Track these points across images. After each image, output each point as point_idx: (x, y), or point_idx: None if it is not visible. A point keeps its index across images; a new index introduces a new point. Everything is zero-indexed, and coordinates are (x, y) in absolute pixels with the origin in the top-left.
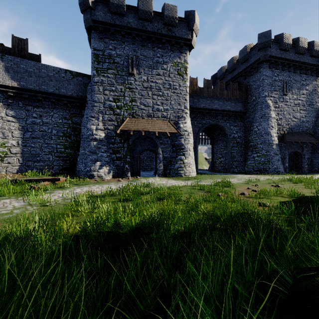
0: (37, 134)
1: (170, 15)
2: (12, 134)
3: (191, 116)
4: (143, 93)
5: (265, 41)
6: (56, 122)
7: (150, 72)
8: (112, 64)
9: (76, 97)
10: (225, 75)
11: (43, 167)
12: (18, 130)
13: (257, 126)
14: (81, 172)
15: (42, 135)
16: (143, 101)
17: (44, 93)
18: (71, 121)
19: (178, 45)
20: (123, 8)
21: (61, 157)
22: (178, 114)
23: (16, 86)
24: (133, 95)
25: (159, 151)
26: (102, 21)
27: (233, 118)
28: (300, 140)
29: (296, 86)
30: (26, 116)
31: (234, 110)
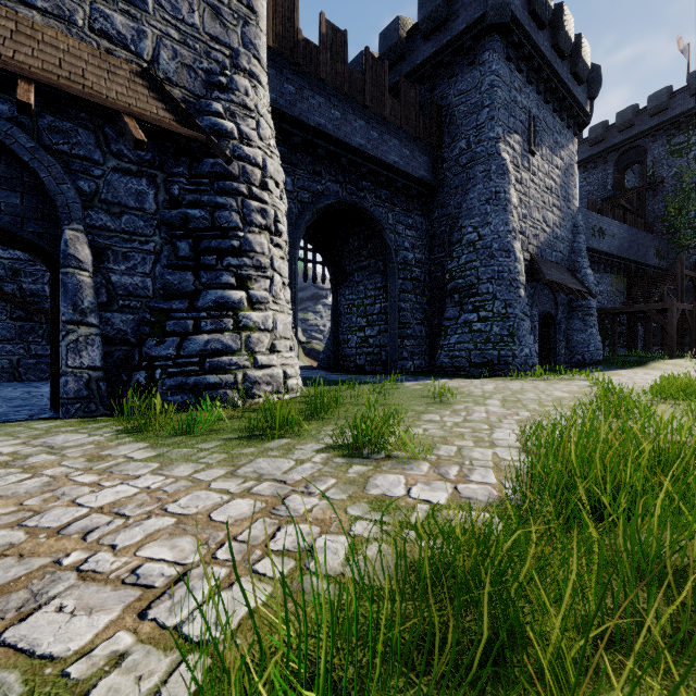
0: None
1: None
2: None
3: None
4: None
5: None
6: None
7: None
8: None
9: None
10: None
11: None
12: None
13: (476, 227)
14: None
15: None
16: None
17: None
18: None
19: None
20: None
21: None
22: (211, 66)
23: None
24: None
25: (72, 246)
26: None
27: (404, 201)
28: (562, 281)
29: (548, 142)
30: None
31: (410, 173)
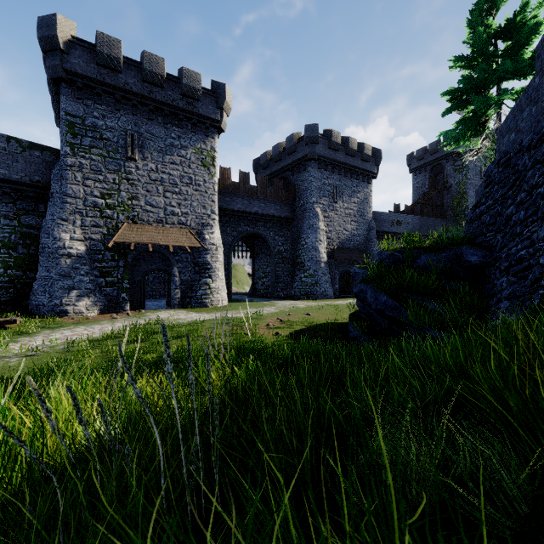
0: None
1: (191, 85)
2: None
3: (222, 221)
4: (150, 188)
5: (312, 135)
6: None
7: (161, 158)
8: (99, 140)
9: (29, 184)
10: (270, 163)
11: None
12: None
13: (305, 239)
14: (44, 307)
15: None
16: (150, 200)
17: None
18: (17, 223)
19: (202, 124)
20: (118, 62)
21: None
22: (203, 221)
23: None
24: (134, 190)
25: (175, 273)
26: (82, 74)
27: (278, 226)
28: (350, 257)
29: (347, 193)
30: None
31: (279, 216)
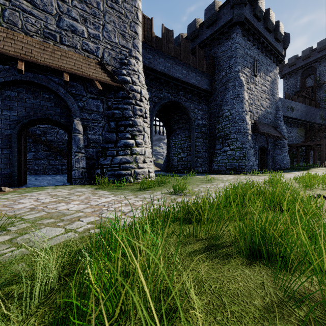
0: None
1: None
2: None
3: None
4: None
5: None
6: None
7: None
8: None
9: None
10: None
11: None
12: None
13: (229, 109)
14: None
15: None
16: None
17: None
18: None
19: None
20: None
21: None
22: (121, 56)
23: None
24: None
25: (77, 126)
26: None
27: (198, 99)
28: (269, 132)
29: (263, 70)
30: None
31: (200, 87)
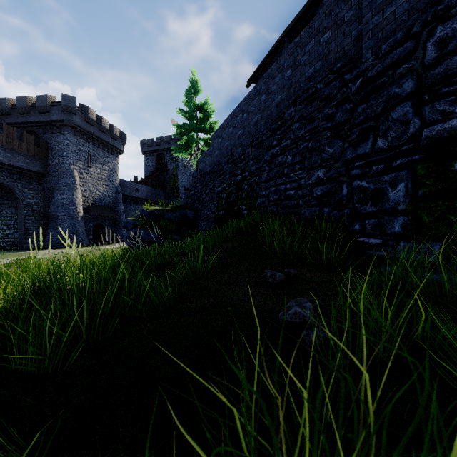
0: None
1: None
2: None
3: None
4: None
5: (70, 106)
6: None
7: None
8: None
9: None
10: (12, 112)
11: None
12: None
13: (61, 194)
14: None
15: None
16: None
17: None
18: None
19: None
20: None
21: None
22: None
23: None
24: None
25: None
26: None
27: (28, 179)
28: (103, 213)
29: (100, 161)
30: None
31: (30, 169)
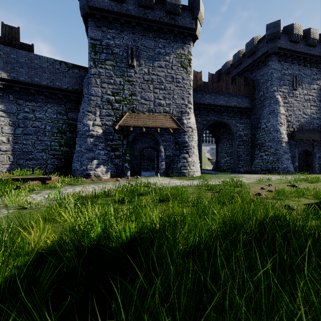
0: (29, 130)
1: (173, 2)
2: (1, 130)
3: (195, 113)
4: (143, 86)
5: (274, 31)
6: (50, 117)
7: (151, 63)
8: (111, 54)
9: (72, 91)
10: (230, 70)
11: (35, 166)
12: (8, 125)
13: (265, 123)
14: (77, 171)
15: (34, 131)
16: (143, 95)
17: (36, 86)
18: (66, 117)
19: (181, 35)
20: None
21: (55, 155)
22: (181, 110)
23: (5, 77)
24: (133, 89)
25: (161, 149)
26: (99, 8)
27: (239, 115)
28: (311, 137)
29: (307, 81)
30: (17, 110)
31: (240, 107)
